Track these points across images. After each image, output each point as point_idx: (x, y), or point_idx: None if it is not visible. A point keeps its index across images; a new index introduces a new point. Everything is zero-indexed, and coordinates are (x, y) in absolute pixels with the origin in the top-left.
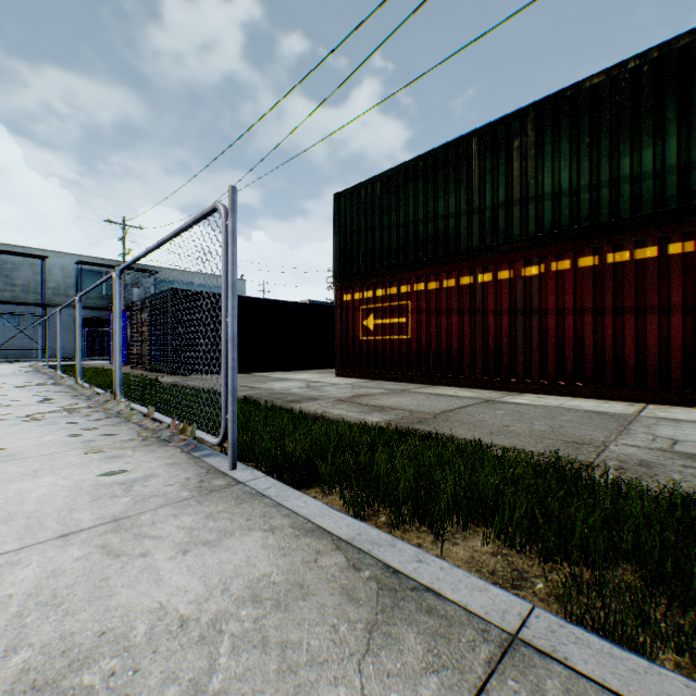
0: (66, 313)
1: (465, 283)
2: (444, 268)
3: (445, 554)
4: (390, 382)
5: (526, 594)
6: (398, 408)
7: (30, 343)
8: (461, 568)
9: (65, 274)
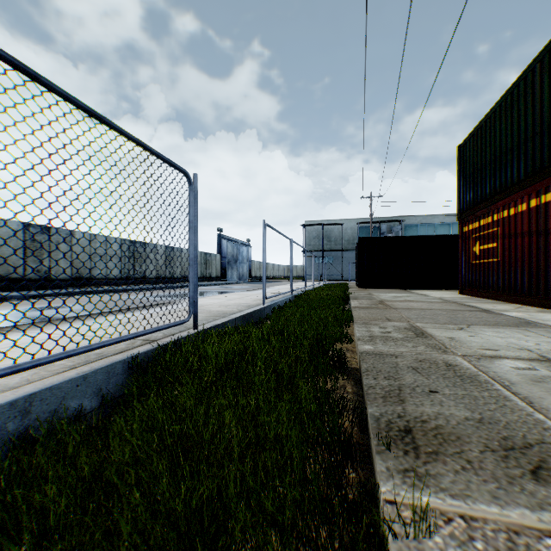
0: (353, 254)
1: (531, 205)
2: (517, 194)
3: None
4: (484, 299)
5: None
6: (389, 305)
7: (337, 271)
8: None
9: (352, 231)
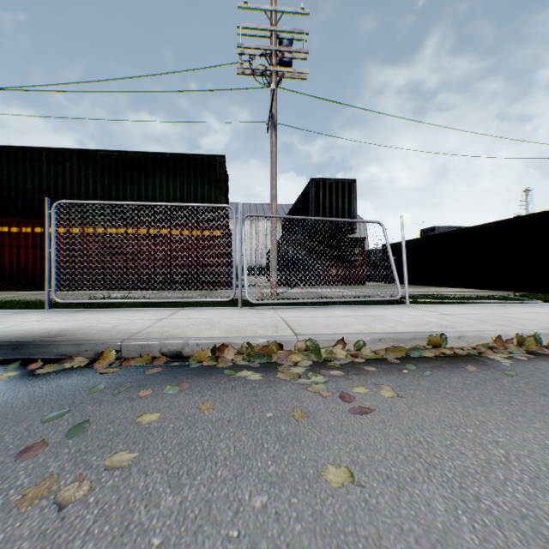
0: None
1: (40, 231)
2: (24, 220)
3: None
4: None
5: None
6: None
7: None
8: None
9: None
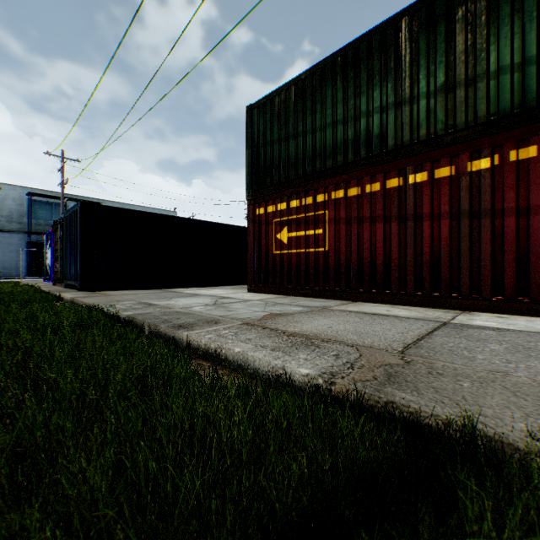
0: (19, 238)
1: (393, 185)
2: (367, 170)
3: None
4: (306, 297)
5: None
6: (332, 338)
7: None
8: None
9: (18, 204)
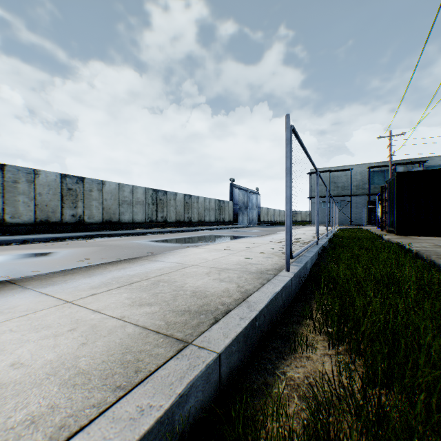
0: (361, 199)
1: None
2: None
3: (314, 359)
4: None
5: (295, 402)
6: None
7: (344, 216)
8: (302, 367)
9: (361, 176)
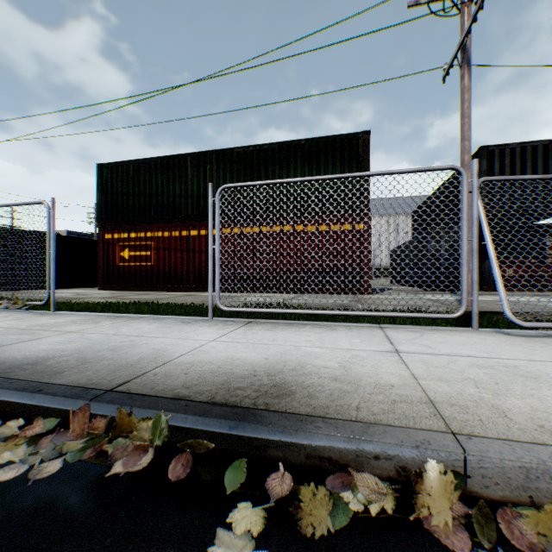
0: None
1: (184, 234)
2: (173, 225)
3: None
4: (140, 291)
5: None
6: (139, 298)
7: None
8: None
9: None
